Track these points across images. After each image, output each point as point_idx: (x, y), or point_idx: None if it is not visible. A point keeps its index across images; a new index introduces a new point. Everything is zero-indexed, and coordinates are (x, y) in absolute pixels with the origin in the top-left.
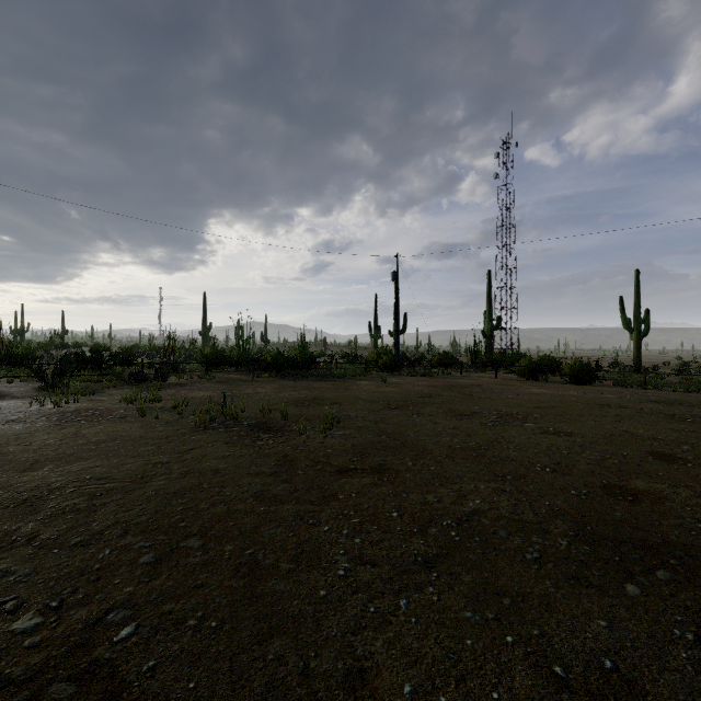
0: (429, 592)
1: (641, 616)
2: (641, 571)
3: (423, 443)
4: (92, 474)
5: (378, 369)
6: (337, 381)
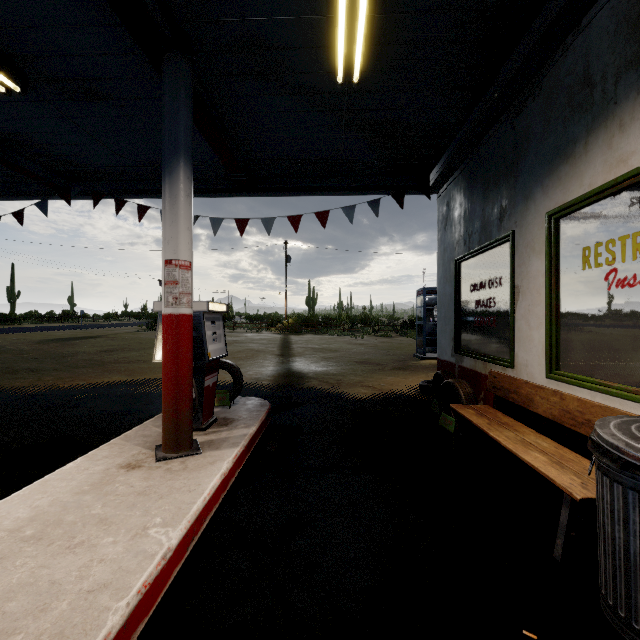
0: None
1: None
2: None
3: None
4: None
5: None
6: None
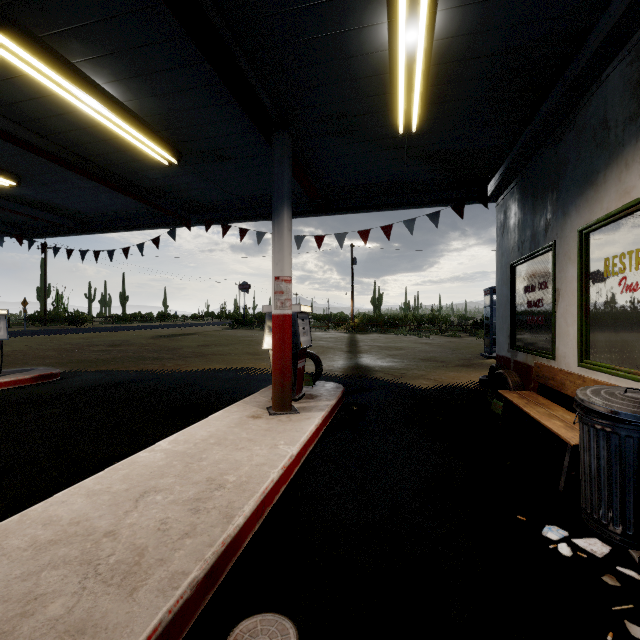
0: None
1: None
2: None
3: None
4: None
5: None
6: None
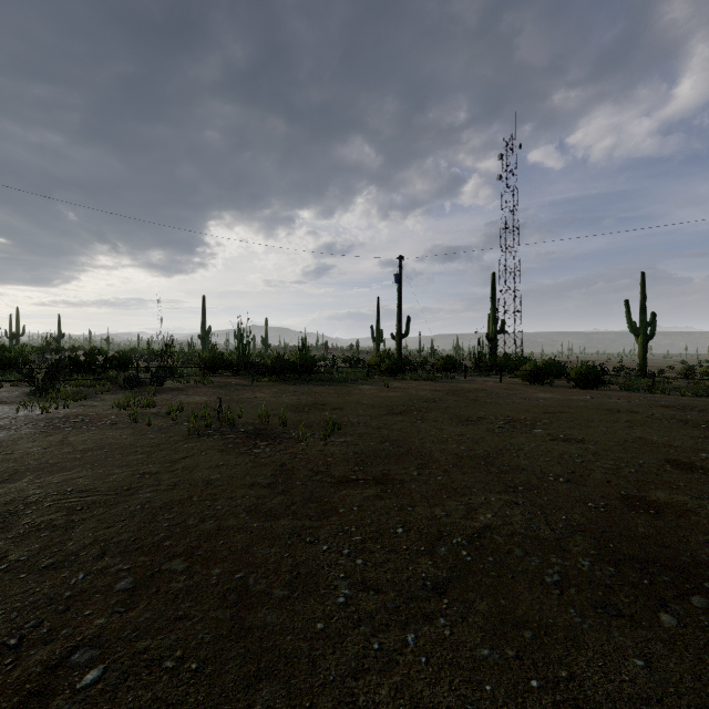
0: (440, 623)
1: (681, 652)
2: (674, 596)
3: (428, 450)
4: (74, 486)
5: (380, 373)
6: (339, 386)
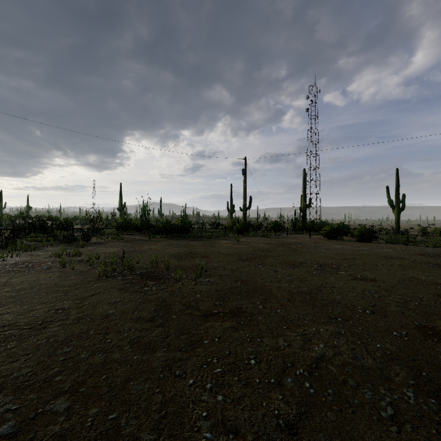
0: None
1: None
2: None
3: (268, 288)
4: None
5: (233, 232)
6: (206, 240)
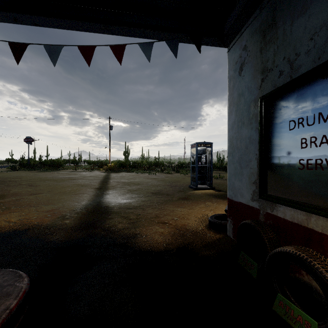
0: None
1: None
2: None
3: None
4: None
5: None
6: None
